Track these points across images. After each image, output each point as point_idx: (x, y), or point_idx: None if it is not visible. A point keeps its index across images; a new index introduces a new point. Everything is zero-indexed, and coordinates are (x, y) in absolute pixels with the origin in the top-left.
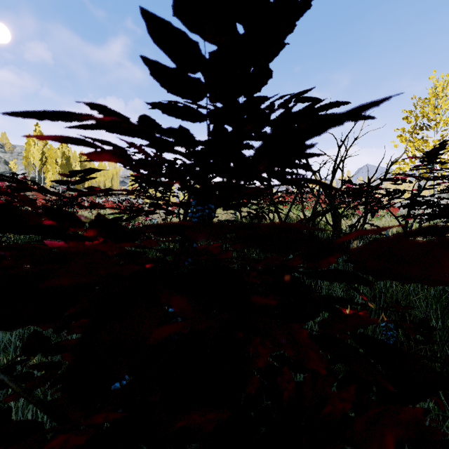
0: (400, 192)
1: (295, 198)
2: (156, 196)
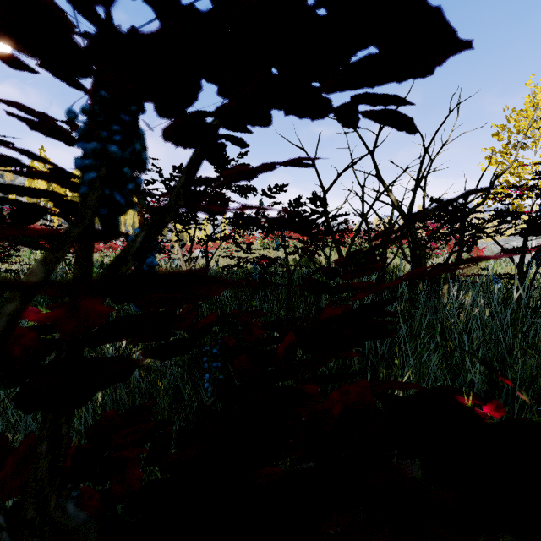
0: (516, 212)
1: (362, 221)
2: (175, 229)
